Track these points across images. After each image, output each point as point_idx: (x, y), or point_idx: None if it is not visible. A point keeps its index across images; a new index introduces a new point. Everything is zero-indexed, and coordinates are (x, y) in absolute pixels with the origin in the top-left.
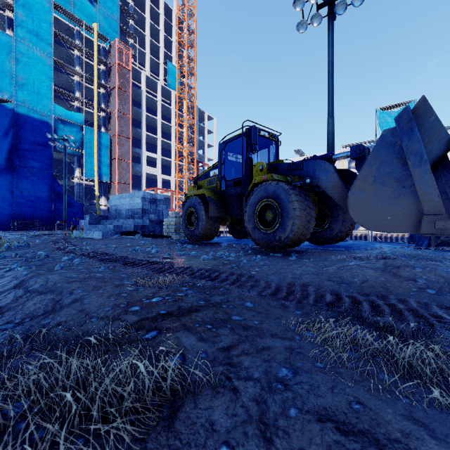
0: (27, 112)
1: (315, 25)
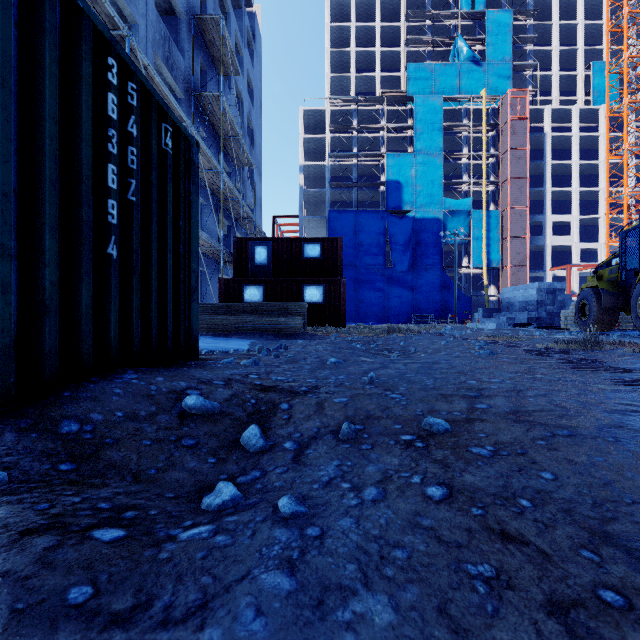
0: (422, 215)
1: None
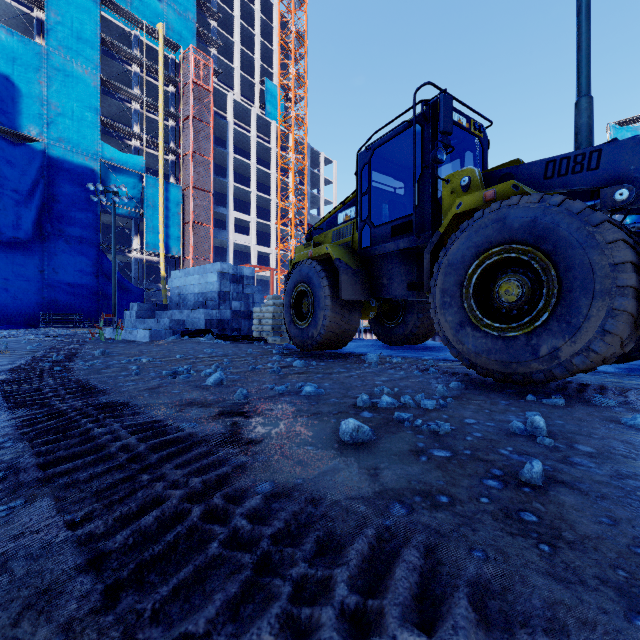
0: (63, 155)
1: None
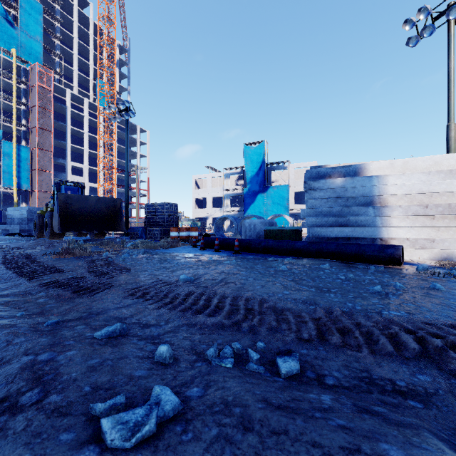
0: None
1: (119, 120)
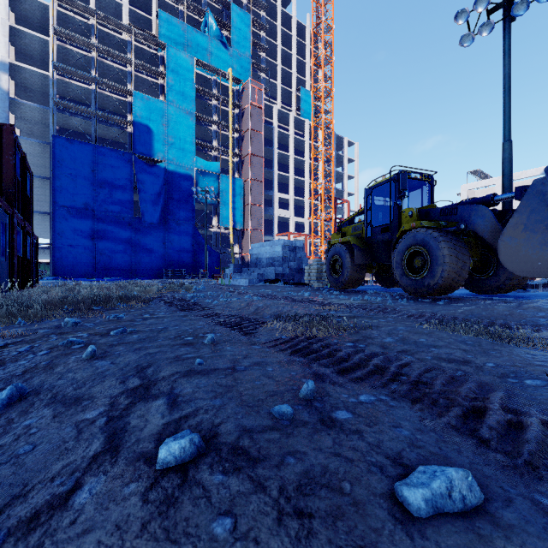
0: (175, 168)
1: (485, 35)
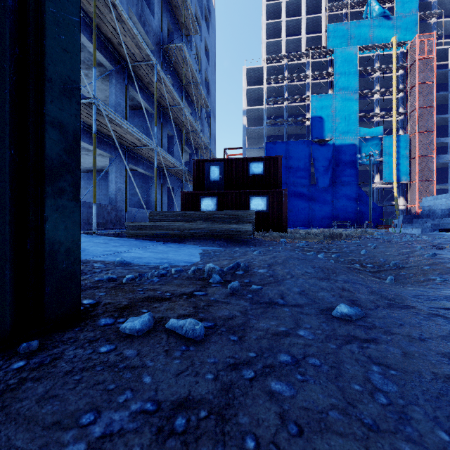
0: (341, 142)
1: None
